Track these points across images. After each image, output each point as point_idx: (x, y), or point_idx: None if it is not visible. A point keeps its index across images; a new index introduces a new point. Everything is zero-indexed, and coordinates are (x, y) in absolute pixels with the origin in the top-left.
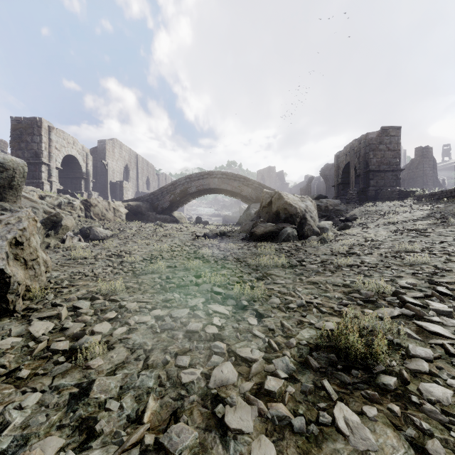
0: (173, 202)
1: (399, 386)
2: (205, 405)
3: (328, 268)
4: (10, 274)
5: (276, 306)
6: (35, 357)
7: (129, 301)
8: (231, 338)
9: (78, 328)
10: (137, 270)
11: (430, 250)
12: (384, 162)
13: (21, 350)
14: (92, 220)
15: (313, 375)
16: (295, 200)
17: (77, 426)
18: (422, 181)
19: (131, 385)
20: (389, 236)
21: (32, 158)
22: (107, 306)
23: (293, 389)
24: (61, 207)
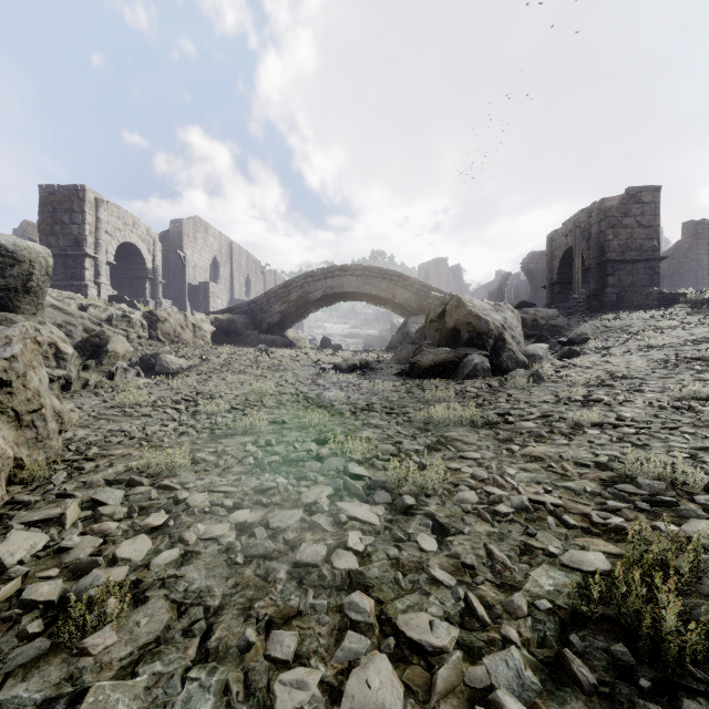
0: (285, 314)
1: None
2: None
3: (556, 428)
4: None
5: (472, 507)
6: None
7: (194, 489)
8: (385, 585)
9: (89, 549)
10: (218, 428)
11: None
12: (633, 246)
13: None
14: (160, 342)
15: (583, 704)
16: (485, 310)
17: None
18: (695, 278)
19: None
20: (653, 369)
21: (70, 248)
22: (154, 498)
23: None
24: (112, 324)
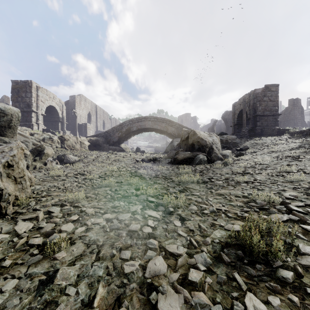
0: (120, 137)
1: (295, 279)
2: (142, 292)
3: (230, 183)
4: (2, 188)
5: (194, 211)
6: (17, 250)
7: (87, 207)
8: (161, 237)
9: (50, 228)
10: (95, 184)
11: (304, 171)
12: (267, 109)
13: (7, 244)
14: (66, 149)
15: (225, 267)
16: (205, 136)
17: (43, 308)
18: (293, 122)
19: (86, 274)
20: (272, 161)
21: (25, 108)
22: (72, 210)
23: (210, 280)
24: (44, 141)
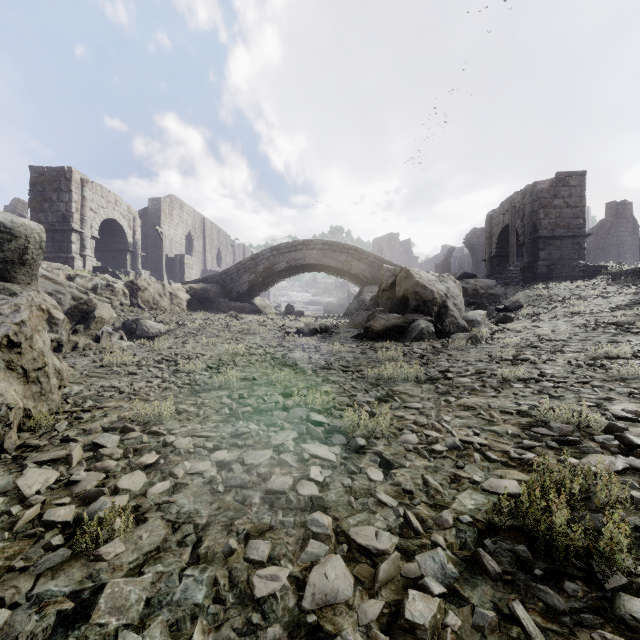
0: (253, 284)
1: None
2: None
3: (488, 383)
4: None
5: (413, 447)
6: (17, 535)
7: (179, 434)
8: (340, 506)
9: (94, 482)
10: (197, 384)
11: None
12: (561, 224)
13: None
14: (140, 309)
15: (491, 587)
16: (431, 280)
17: None
18: (617, 252)
19: (167, 598)
20: (575, 333)
21: (58, 224)
22: (145, 442)
23: (458, 621)
24: (97, 292)
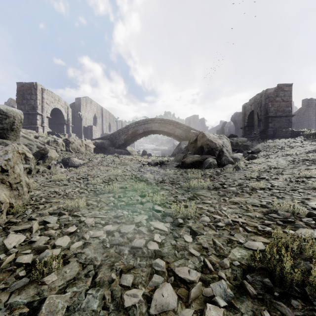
0: (126, 140)
1: None
2: None
3: (245, 190)
4: None
5: (207, 224)
6: (2, 270)
7: (88, 216)
8: (170, 256)
9: (43, 242)
10: (97, 190)
11: None
12: (280, 110)
13: None
14: (70, 152)
15: (251, 302)
16: (215, 138)
17: None
18: (308, 124)
19: (78, 306)
20: (288, 164)
21: (30, 110)
22: (70, 220)
23: None
24: (49, 144)
